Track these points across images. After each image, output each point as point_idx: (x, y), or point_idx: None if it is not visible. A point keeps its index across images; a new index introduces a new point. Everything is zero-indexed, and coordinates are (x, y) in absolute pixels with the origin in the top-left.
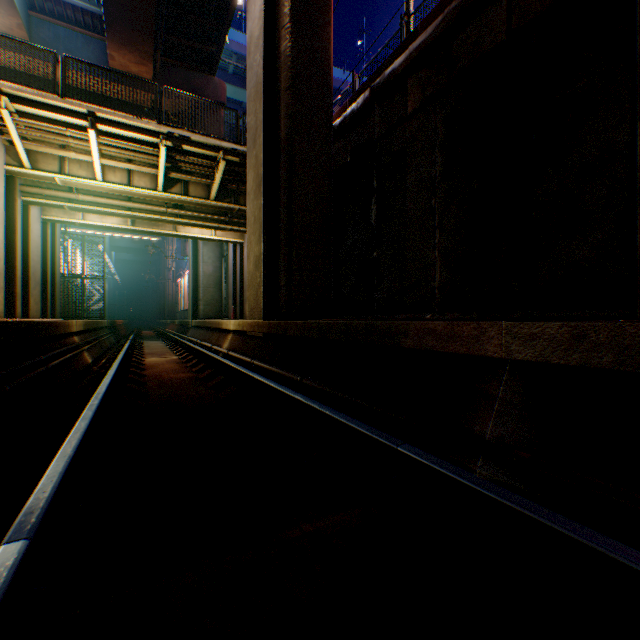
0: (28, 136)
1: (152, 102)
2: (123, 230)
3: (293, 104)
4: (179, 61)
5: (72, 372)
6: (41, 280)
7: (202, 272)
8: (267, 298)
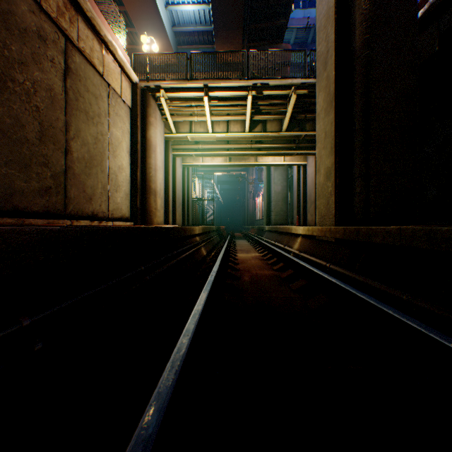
0: (173, 113)
1: (241, 65)
2: (223, 166)
3: (369, 7)
4: (257, 42)
5: (193, 262)
6: (181, 202)
7: (273, 191)
8: (338, 205)
